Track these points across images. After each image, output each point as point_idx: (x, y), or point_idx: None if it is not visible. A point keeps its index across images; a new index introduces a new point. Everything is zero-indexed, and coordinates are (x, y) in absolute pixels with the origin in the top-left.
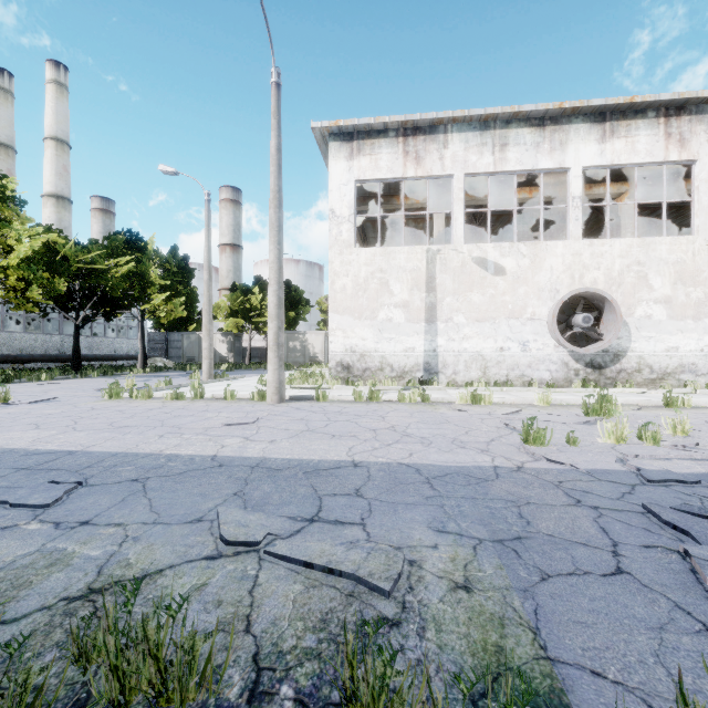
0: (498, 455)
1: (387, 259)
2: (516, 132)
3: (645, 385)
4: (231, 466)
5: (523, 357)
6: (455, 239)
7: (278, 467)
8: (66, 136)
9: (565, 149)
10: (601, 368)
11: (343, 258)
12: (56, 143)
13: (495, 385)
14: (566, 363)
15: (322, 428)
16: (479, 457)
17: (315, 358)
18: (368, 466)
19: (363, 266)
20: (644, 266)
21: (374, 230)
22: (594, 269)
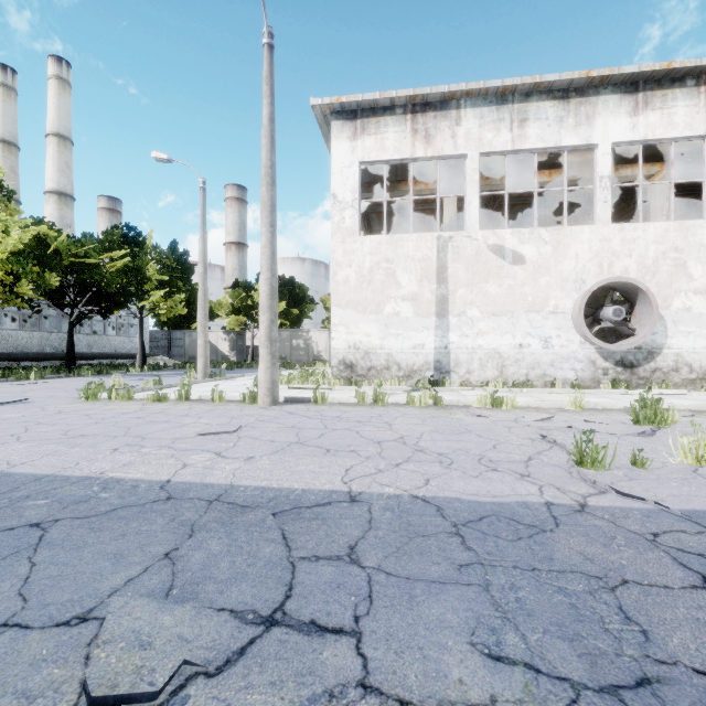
0: (545, 483)
1: (394, 247)
2: (536, 105)
3: (683, 386)
4: (182, 499)
5: (545, 355)
6: (468, 225)
7: (245, 502)
8: (69, 132)
9: (592, 124)
10: (633, 367)
11: (346, 247)
12: (59, 139)
13: (513, 386)
14: (594, 361)
15: (315, 439)
16: (521, 486)
17: (319, 357)
18: (370, 501)
19: (367, 255)
20: (682, 252)
21: (380, 223)
22: (625, 256)
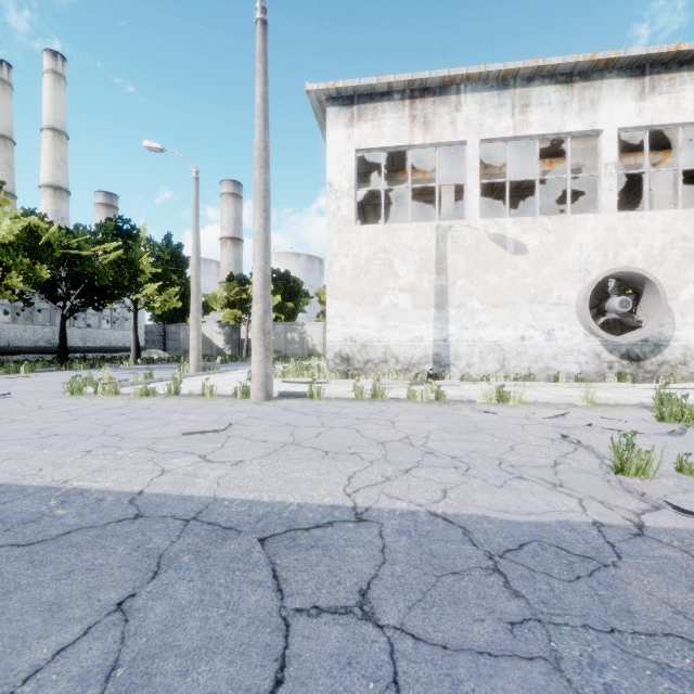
0: (584, 495)
1: (392, 237)
2: (539, 90)
3: (692, 380)
4: (153, 518)
5: (548, 348)
6: (468, 214)
7: (228, 522)
8: (64, 126)
9: (597, 109)
10: (639, 360)
11: (342, 236)
12: (54, 133)
13: (515, 379)
14: (598, 354)
15: (312, 439)
16: (556, 499)
17: (314, 351)
18: (380, 520)
19: (364, 245)
20: (690, 241)
21: (375, 215)
22: (631, 246)
